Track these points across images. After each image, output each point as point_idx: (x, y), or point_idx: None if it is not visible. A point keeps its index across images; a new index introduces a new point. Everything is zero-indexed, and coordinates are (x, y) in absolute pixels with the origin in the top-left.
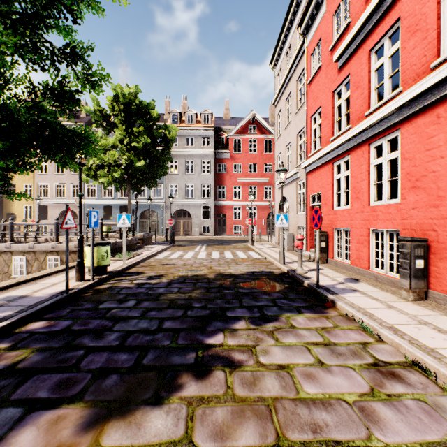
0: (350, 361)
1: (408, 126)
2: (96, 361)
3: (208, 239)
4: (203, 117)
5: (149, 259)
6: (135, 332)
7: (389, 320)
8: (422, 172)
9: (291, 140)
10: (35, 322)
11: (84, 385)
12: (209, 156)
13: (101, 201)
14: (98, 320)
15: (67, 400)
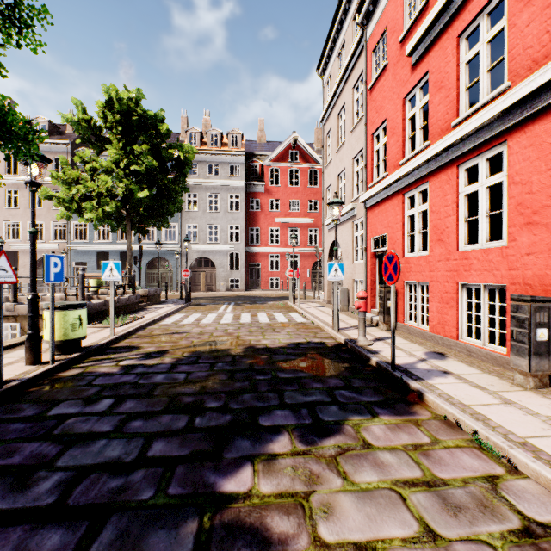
0: (483, 526)
1: (520, 136)
2: None
3: (237, 296)
4: (231, 139)
5: (152, 325)
6: (95, 470)
7: (515, 428)
8: (542, 201)
9: (345, 166)
10: None
11: None
12: (238, 188)
13: (94, 246)
14: (36, 443)
15: None
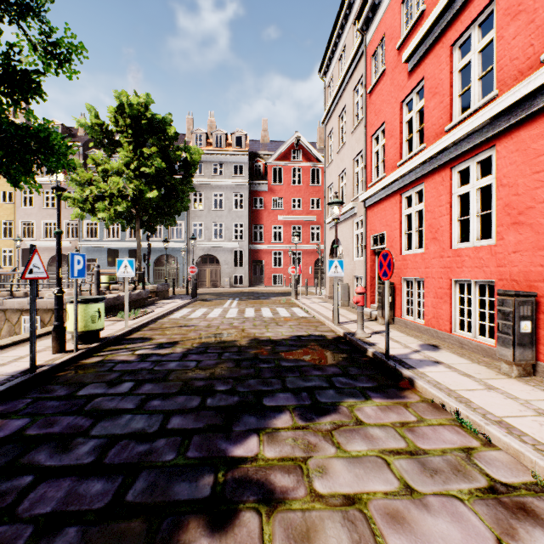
0: (454, 484)
1: (508, 142)
2: (48, 498)
3: (241, 292)
4: (235, 139)
5: (162, 319)
6: (124, 438)
7: (494, 409)
8: (527, 202)
9: (346, 166)
10: None
11: None
12: (242, 187)
13: (104, 243)
14: (71, 416)
15: None
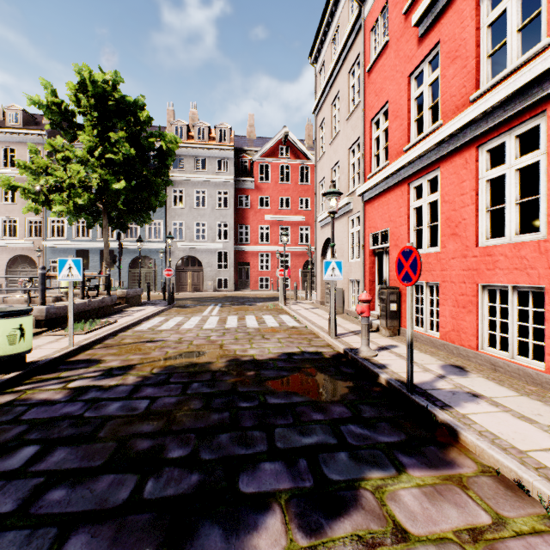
0: None
1: None
2: None
3: (225, 297)
4: (219, 133)
5: (125, 331)
6: None
7: None
8: None
9: (340, 158)
10: None
11: None
12: (226, 184)
13: (72, 243)
14: None
15: None
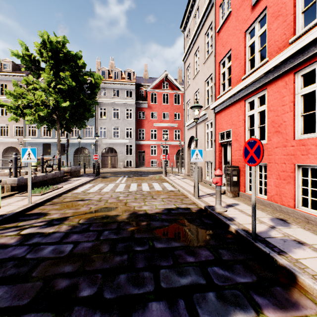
0: None
1: None
2: None
3: (130, 171)
4: (127, 74)
5: (67, 193)
6: None
7: None
8: None
9: (199, 87)
10: None
11: None
12: (131, 105)
13: (41, 140)
14: None
15: None
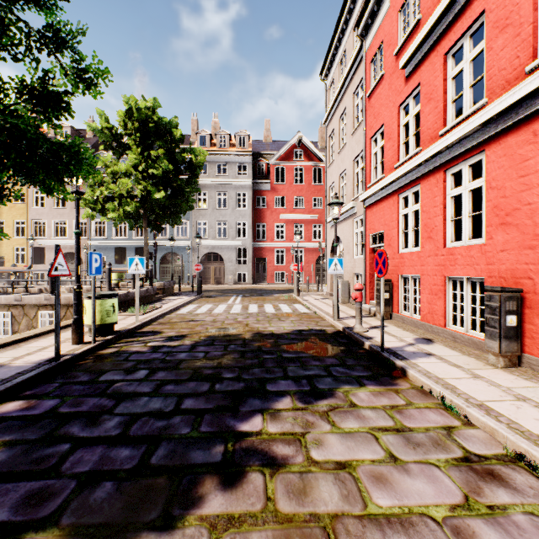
0: (433, 455)
1: (496, 147)
2: (85, 460)
3: (244, 289)
4: (238, 140)
5: (170, 314)
6: (144, 416)
7: (477, 394)
8: (514, 204)
9: (346, 167)
10: (9, 402)
11: (64, 500)
12: (245, 187)
13: (112, 242)
14: (96, 398)
15: (35, 525)
